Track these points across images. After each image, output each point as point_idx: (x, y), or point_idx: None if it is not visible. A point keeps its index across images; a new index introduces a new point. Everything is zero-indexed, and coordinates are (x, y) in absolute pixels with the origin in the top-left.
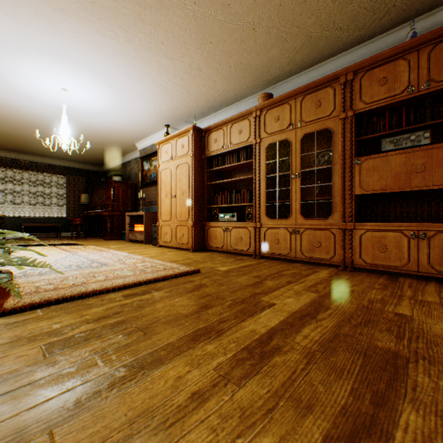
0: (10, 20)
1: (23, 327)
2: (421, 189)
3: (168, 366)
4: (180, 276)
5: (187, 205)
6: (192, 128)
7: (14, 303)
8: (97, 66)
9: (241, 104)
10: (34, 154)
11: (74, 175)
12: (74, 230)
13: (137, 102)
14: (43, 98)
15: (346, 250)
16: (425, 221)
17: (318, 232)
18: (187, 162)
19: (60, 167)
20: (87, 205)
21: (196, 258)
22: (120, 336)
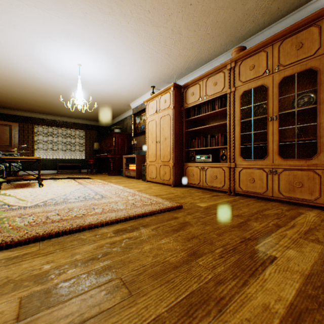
0: (38, 11)
1: (18, 264)
2: None
3: None
4: (164, 211)
5: (168, 149)
6: (173, 85)
7: (22, 234)
8: (100, 42)
9: (214, 62)
10: (65, 116)
11: (89, 130)
12: (89, 168)
13: (130, 69)
14: (66, 73)
15: None
16: None
17: (299, 172)
18: (169, 113)
19: (81, 124)
20: (98, 150)
21: (176, 193)
22: (103, 294)
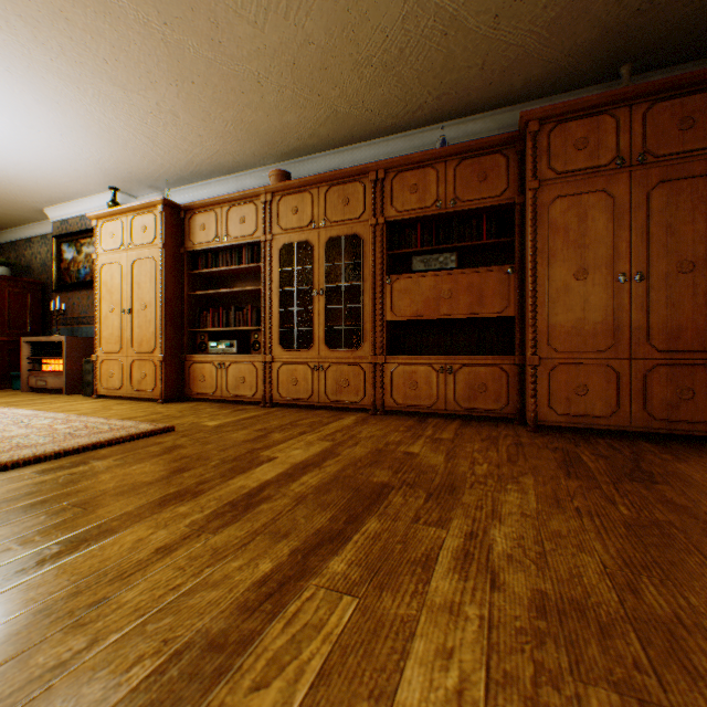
0: None
1: None
2: (449, 317)
3: (125, 533)
4: (140, 438)
5: (153, 328)
6: (163, 202)
7: None
8: None
9: (245, 176)
10: None
11: None
12: None
13: (51, 139)
14: None
15: (377, 389)
16: (454, 353)
17: (347, 367)
18: (154, 256)
19: None
20: None
21: (169, 412)
22: (44, 517)
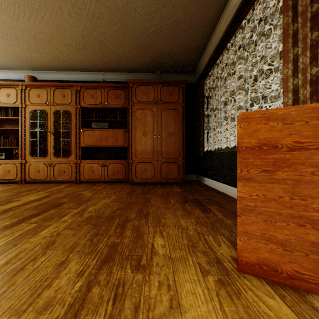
0: None
1: None
2: (106, 146)
3: None
4: None
5: None
6: None
7: None
8: None
9: (11, 72)
10: None
11: None
12: None
13: None
14: None
15: (78, 173)
16: (108, 159)
17: (64, 165)
18: None
19: None
20: None
21: None
22: None
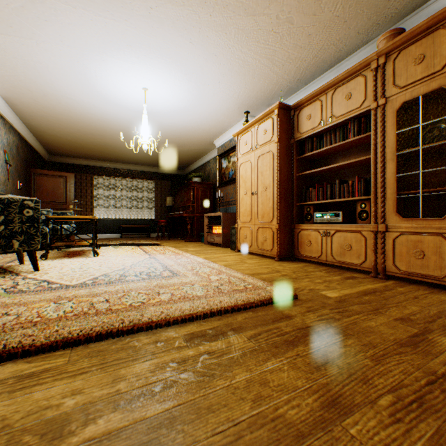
0: (88, 14)
1: (28, 391)
2: None
3: None
4: (268, 303)
5: (270, 203)
6: (278, 106)
7: (50, 333)
8: (172, 51)
9: (344, 63)
10: (130, 163)
11: (161, 180)
12: (161, 231)
13: (214, 89)
14: (128, 103)
15: None
16: None
17: None
18: (271, 150)
19: (150, 173)
20: (171, 207)
21: (284, 271)
22: None
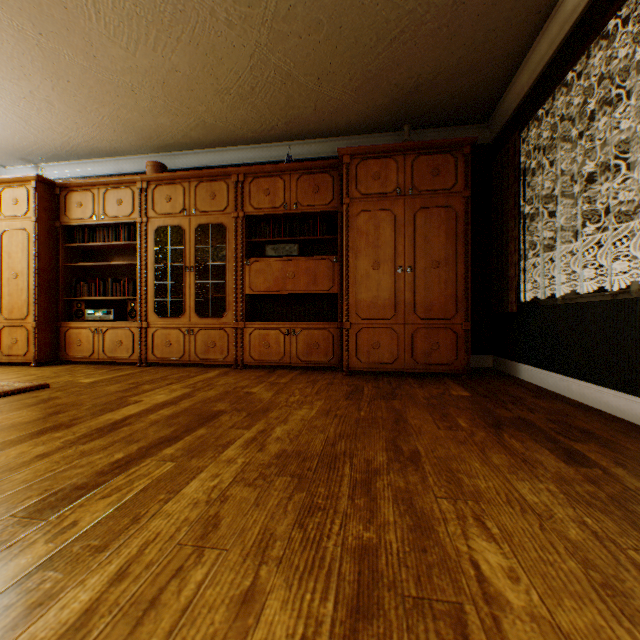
0: None
1: None
2: (293, 293)
3: (9, 450)
4: (15, 394)
5: (25, 296)
6: (37, 179)
7: None
8: None
9: (124, 161)
10: None
11: None
12: None
13: None
14: None
15: (239, 348)
16: (298, 320)
17: (214, 331)
18: (27, 228)
19: None
20: None
21: (43, 373)
22: None
